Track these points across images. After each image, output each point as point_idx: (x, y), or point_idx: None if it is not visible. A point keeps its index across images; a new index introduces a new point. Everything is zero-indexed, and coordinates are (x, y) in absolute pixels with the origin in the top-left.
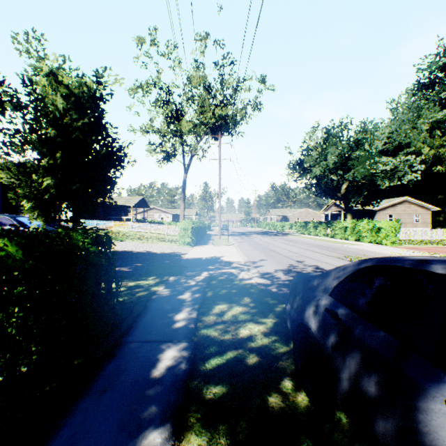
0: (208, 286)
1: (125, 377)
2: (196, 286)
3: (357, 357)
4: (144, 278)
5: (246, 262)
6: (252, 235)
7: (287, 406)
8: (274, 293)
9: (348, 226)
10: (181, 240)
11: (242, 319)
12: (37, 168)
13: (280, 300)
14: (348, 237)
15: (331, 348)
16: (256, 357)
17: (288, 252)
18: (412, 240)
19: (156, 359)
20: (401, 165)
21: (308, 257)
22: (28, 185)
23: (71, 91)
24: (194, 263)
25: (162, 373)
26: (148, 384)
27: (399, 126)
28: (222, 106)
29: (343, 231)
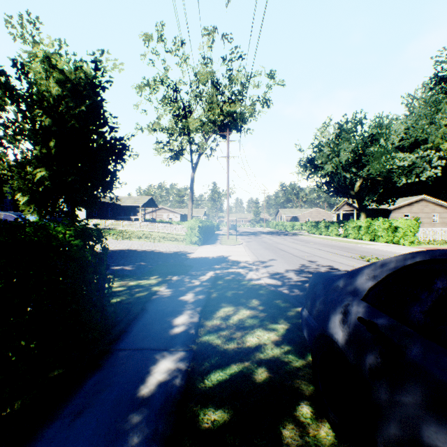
0: (213, 286)
1: (107, 395)
2: (200, 287)
3: (416, 392)
4: (146, 277)
5: (254, 261)
6: (261, 235)
7: (307, 444)
8: (286, 295)
9: (362, 225)
10: (188, 239)
11: (249, 324)
12: (31, 159)
13: (292, 302)
14: (362, 237)
15: (369, 372)
16: (265, 372)
17: (299, 252)
18: (431, 240)
19: (147, 372)
20: (419, 161)
21: (321, 257)
22: (22, 176)
23: (67, 77)
24: (200, 262)
25: (152, 390)
26: (132, 405)
27: (416, 121)
28: (230, 102)
29: (357, 230)
